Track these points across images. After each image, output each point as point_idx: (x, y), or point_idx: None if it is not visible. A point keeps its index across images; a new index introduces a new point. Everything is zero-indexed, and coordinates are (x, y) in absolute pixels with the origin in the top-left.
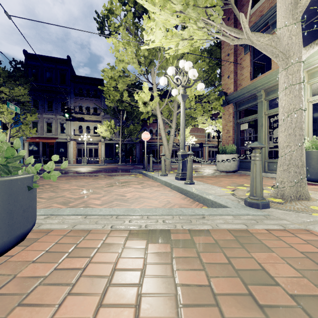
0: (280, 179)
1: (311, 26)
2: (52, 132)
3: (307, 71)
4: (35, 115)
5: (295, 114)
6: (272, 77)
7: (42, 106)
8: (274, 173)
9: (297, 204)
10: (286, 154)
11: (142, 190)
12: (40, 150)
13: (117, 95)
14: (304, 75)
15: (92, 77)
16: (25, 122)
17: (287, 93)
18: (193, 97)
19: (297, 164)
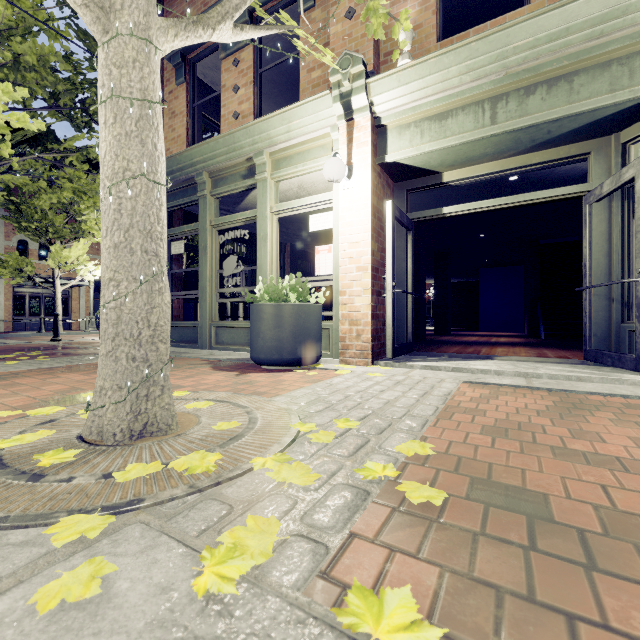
0: (100, 382)
1: (295, 93)
2: None
3: (271, 154)
4: None
5: (131, 187)
6: (218, 148)
7: None
8: (225, 349)
9: (101, 464)
10: (108, 306)
11: None
12: None
13: None
14: (266, 160)
15: None
16: None
17: (110, 119)
18: (5, 130)
19: (137, 336)
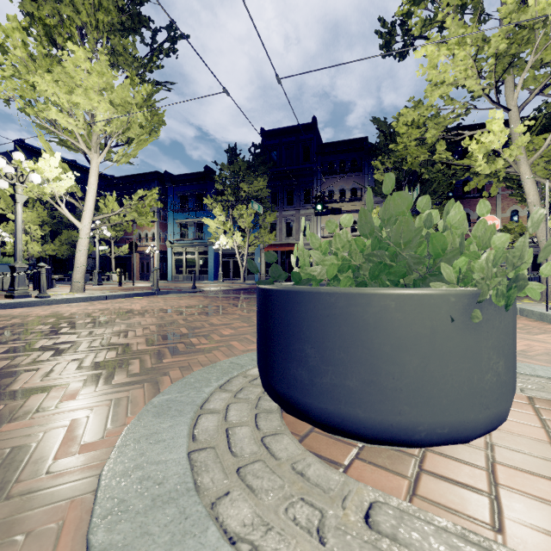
0: None
1: None
2: (292, 236)
3: None
4: (273, 214)
5: None
6: None
7: (281, 200)
8: None
9: None
10: None
11: (533, 337)
12: (279, 262)
13: (424, 153)
14: None
15: (349, 139)
16: (264, 226)
17: None
18: None
19: None
